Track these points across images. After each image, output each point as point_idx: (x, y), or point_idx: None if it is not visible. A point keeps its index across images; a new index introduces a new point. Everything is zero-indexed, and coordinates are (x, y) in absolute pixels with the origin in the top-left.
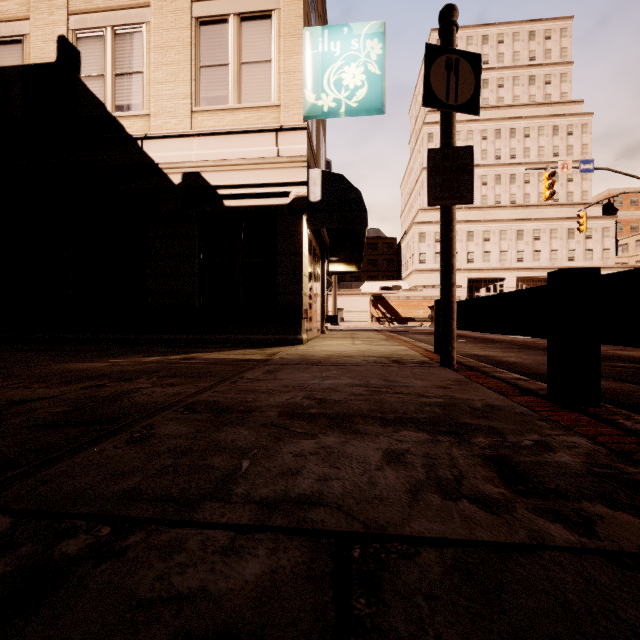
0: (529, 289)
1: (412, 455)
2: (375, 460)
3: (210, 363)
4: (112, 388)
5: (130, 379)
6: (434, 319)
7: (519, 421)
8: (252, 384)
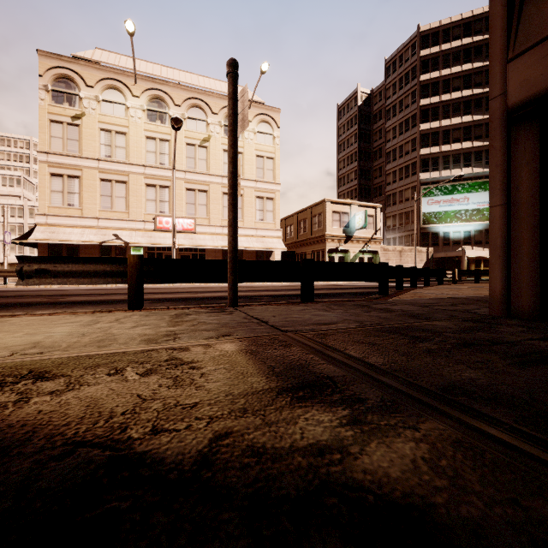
0: (270, 261)
1: (387, 306)
2: (397, 307)
3: (329, 351)
4: (480, 337)
5: (467, 345)
6: (134, 274)
7: (341, 303)
8: (372, 320)
